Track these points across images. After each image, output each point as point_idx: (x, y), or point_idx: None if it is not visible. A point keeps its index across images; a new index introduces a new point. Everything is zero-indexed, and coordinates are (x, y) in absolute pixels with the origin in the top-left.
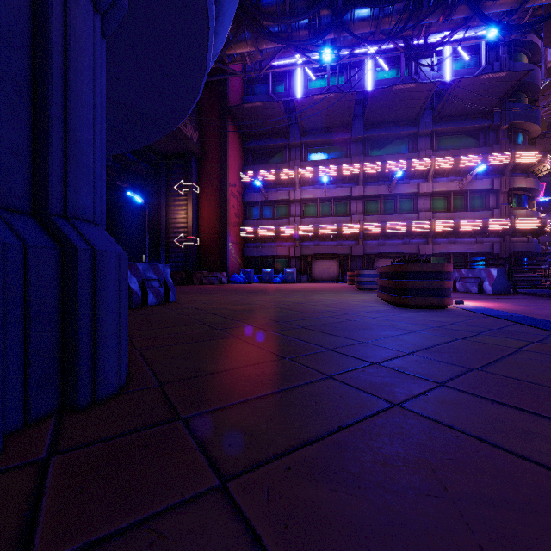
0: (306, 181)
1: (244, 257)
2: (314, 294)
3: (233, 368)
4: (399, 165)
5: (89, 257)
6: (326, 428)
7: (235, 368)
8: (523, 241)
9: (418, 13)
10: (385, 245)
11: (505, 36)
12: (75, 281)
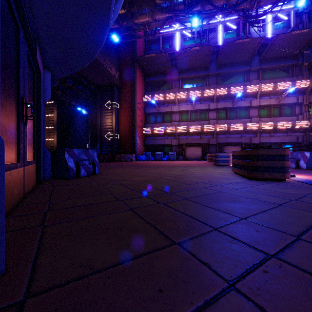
0: (181, 100)
1: (145, 145)
2: (188, 168)
3: (121, 260)
4: (238, 89)
5: None
6: None
7: (123, 260)
8: None
9: None
10: (230, 138)
11: (308, 6)
12: None
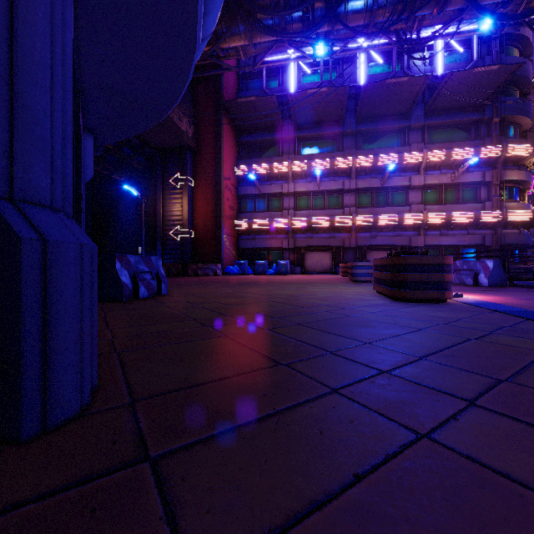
0: (299, 174)
1: (238, 249)
2: (308, 286)
3: (221, 377)
4: (391, 158)
5: (37, 250)
6: (339, 476)
7: (223, 377)
8: (514, 233)
9: (412, 4)
10: (377, 237)
11: (498, 29)
12: (17, 280)
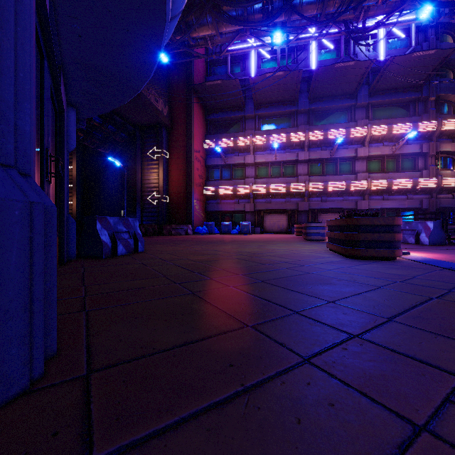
0: (259, 147)
1: (206, 212)
2: (268, 244)
3: (186, 341)
4: (339, 133)
5: None
6: None
7: (188, 341)
8: (448, 198)
9: None
10: (327, 202)
11: (435, 18)
12: None
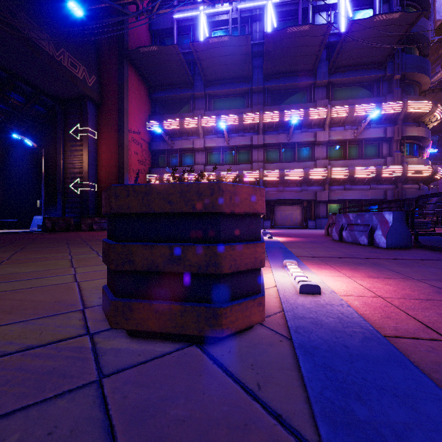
0: (209, 130)
1: None
2: None
3: None
4: (296, 114)
5: None
6: None
7: None
8: (414, 188)
9: None
10: (284, 192)
11: None
12: None
